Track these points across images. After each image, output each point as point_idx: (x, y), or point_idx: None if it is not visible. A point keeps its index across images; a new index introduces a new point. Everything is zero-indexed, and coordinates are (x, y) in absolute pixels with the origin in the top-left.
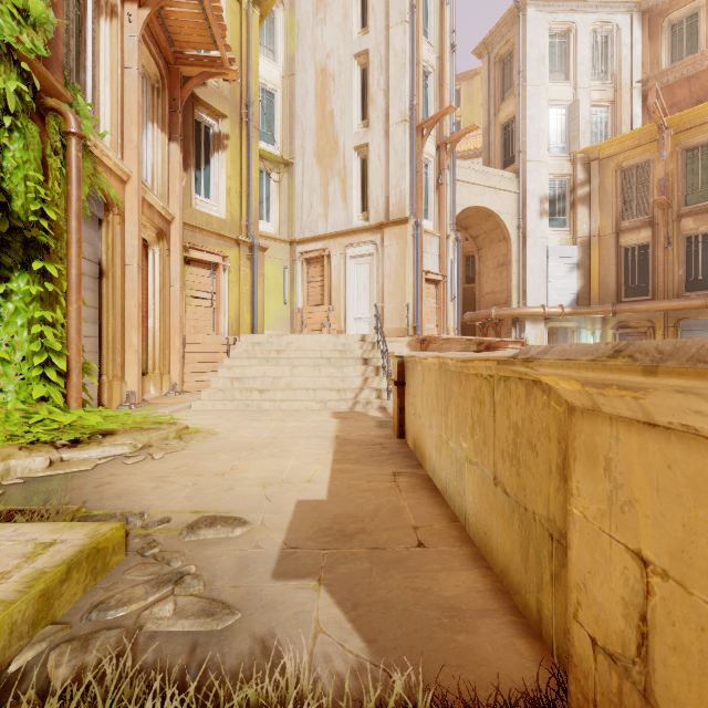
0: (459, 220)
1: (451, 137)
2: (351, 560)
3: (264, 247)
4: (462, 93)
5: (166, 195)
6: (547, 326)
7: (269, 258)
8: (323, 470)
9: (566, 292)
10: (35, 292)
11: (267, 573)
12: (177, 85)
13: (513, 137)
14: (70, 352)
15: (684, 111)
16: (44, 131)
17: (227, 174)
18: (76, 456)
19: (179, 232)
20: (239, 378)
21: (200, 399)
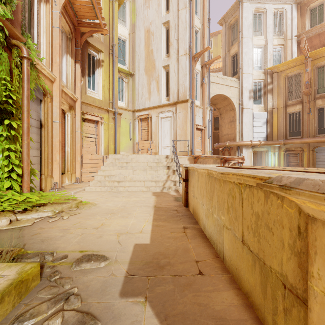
0: (211, 101)
1: (208, 62)
2: (163, 283)
3: (120, 113)
4: (212, 42)
5: (73, 88)
6: (252, 150)
7: (123, 118)
8: (148, 225)
9: (262, 134)
10: (6, 135)
11: (116, 293)
12: (79, 36)
13: (237, 62)
14: (23, 164)
15: (317, 49)
16: (11, 56)
17: (103, 78)
18: (24, 217)
19: (80, 106)
20: (108, 176)
21: (89, 186)
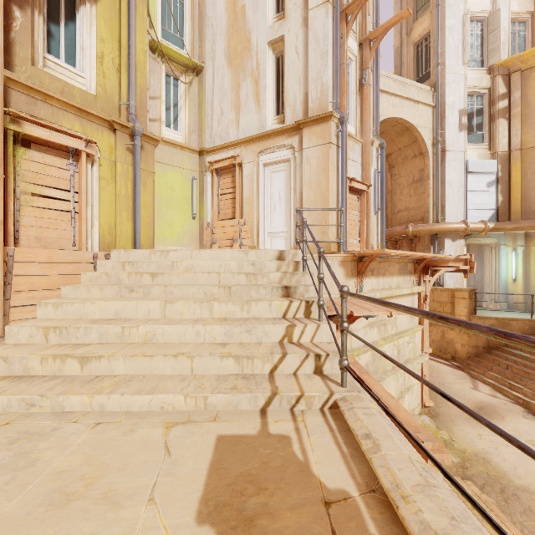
0: None
1: (377, 30)
2: None
3: (154, 138)
4: None
5: None
6: (465, 243)
7: (175, 167)
8: None
9: (486, 208)
10: None
11: None
12: None
13: (427, 54)
14: None
15: None
16: None
17: (98, 35)
18: None
19: None
20: (58, 327)
21: None
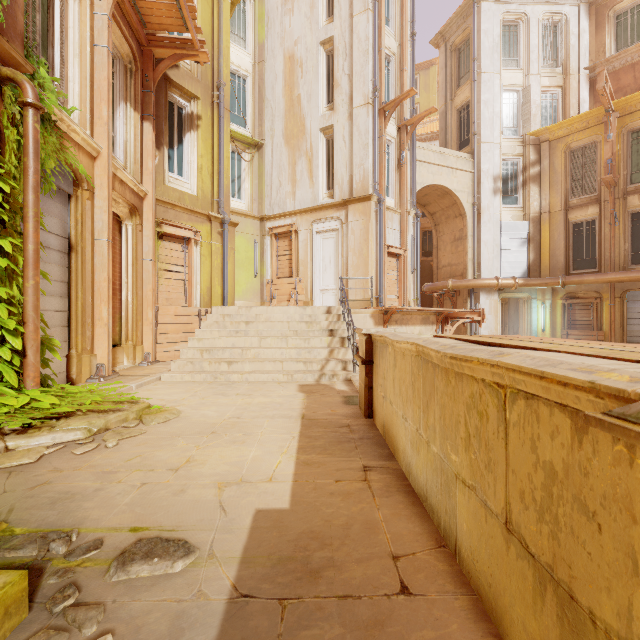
0: (418, 198)
1: (412, 119)
2: (317, 620)
3: (235, 222)
4: (419, 82)
5: (139, 172)
6: (500, 297)
7: (240, 233)
8: (287, 463)
9: (518, 265)
10: None
11: None
12: (150, 66)
13: (468, 121)
14: (26, 330)
15: (630, 95)
16: (1, 101)
17: (199, 153)
18: (23, 444)
19: (152, 208)
20: (208, 350)
21: (170, 371)
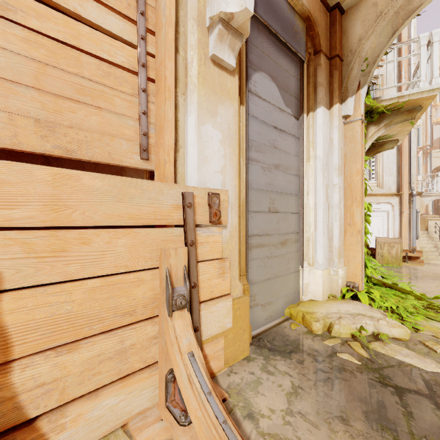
0: (435, 167)
1: (429, 149)
2: None
3: None
4: None
5: None
6: None
7: None
8: None
9: None
10: None
11: None
12: None
13: None
14: None
15: None
16: None
17: None
18: None
19: None
20: None
21: None
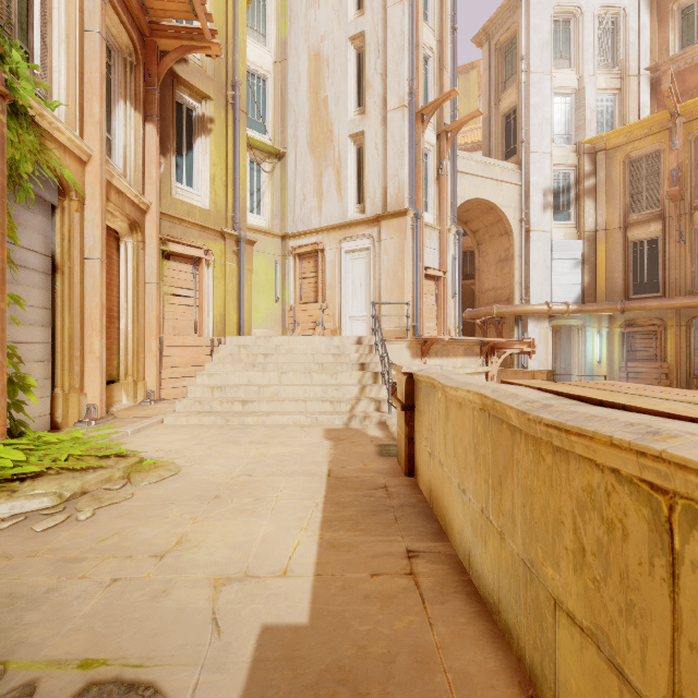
0: (459, 214)
1: (453, 125)
2: None
3: (253, 240)
4: (459, 87)
5: (140, 181)
6: (550, 324)
7: (259, 253)
8: (307, 545)
9: (571, 289)
10: None
11: None
12: (153, 60)
13: (515, 127)
14: None
15: None
16: None
17: (211, 160)
18: None
19: (156, 223)
20: (220, 387)
21: (174, 412)
